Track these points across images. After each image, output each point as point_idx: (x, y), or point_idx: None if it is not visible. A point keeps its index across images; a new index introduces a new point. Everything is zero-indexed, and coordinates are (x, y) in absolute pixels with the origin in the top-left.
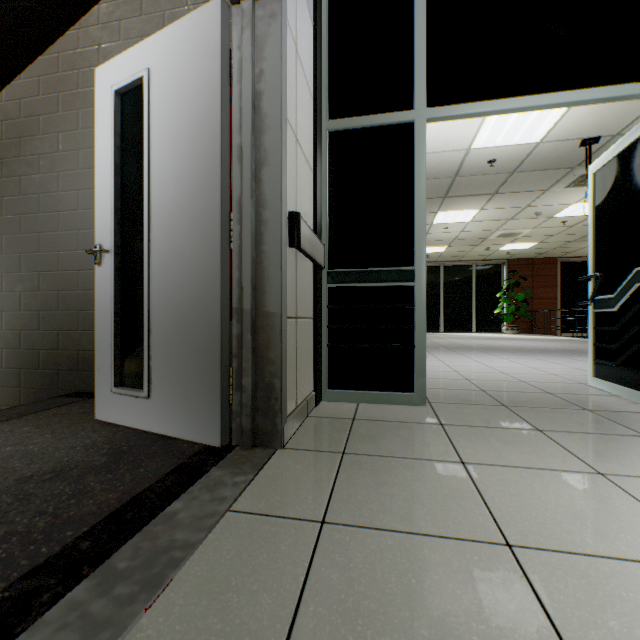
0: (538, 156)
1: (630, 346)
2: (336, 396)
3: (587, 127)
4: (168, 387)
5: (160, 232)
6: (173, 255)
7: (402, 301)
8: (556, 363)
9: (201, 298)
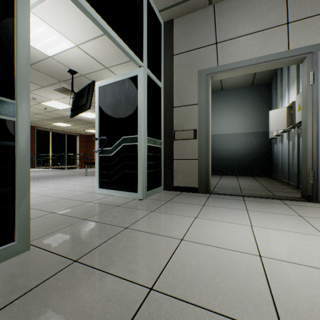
0: (47, 65)
1: (120, 171)
2: None
3: (75, 64)
4: None
5: None
6: None
7: None
8: (63, 183)
9: None
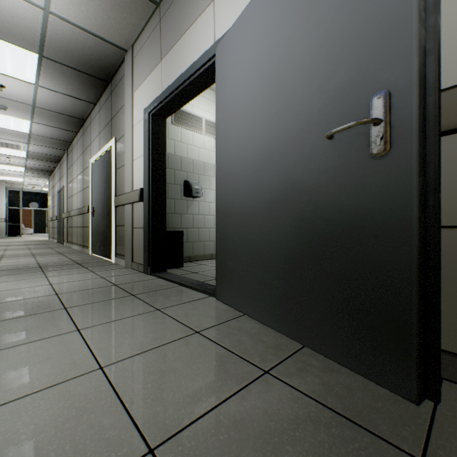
0: None
1: None
2: (10, 237)
3: None
4: None
5: None
6: None
7: (19, 226)
8: None
9: None
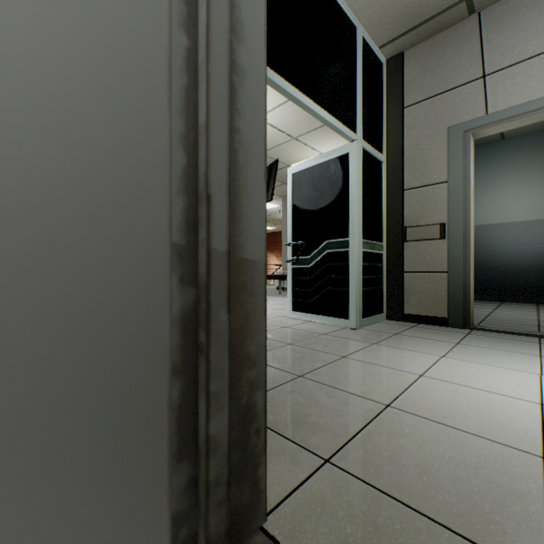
0: None
1: (322, 289)
2: None
3: None
4: None
5: None
6: None
7: None
8: None
9: (74, 199)
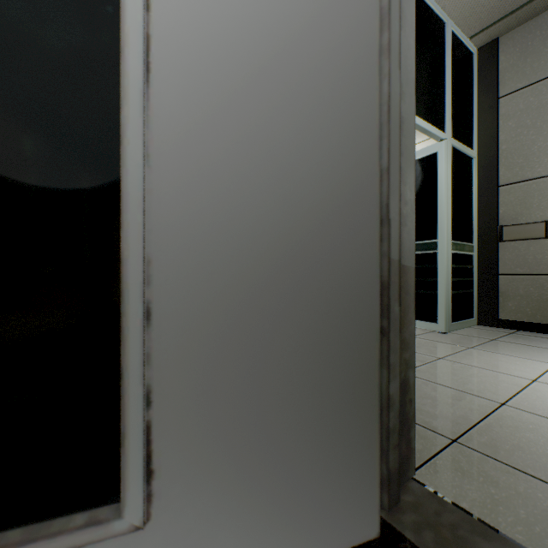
0: None
1: None
2: None
3: None
4: (227, 464)
5: (193, 27)
6: (246, 109)
7: None
8: None
9: (333, 231)
